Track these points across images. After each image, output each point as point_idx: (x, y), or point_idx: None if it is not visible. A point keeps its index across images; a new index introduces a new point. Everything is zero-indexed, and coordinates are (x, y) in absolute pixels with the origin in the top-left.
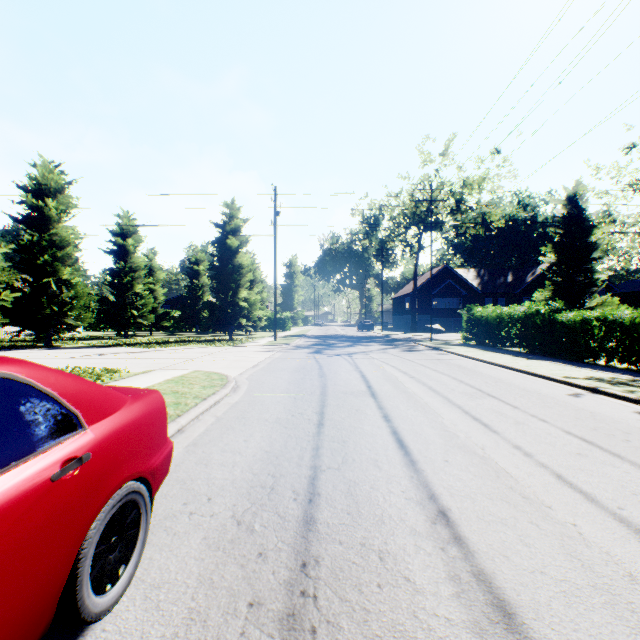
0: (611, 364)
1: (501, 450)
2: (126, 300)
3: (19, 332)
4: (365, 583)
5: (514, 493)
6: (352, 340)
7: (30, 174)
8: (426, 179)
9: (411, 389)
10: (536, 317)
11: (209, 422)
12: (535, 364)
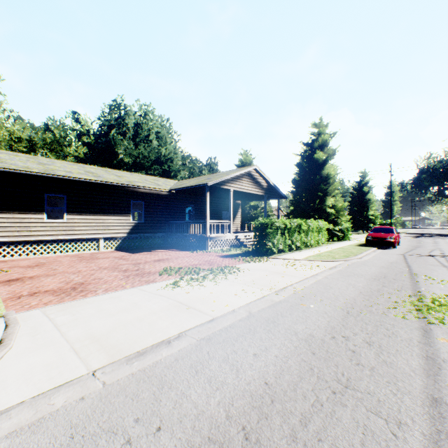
0: None
1: None
2: None
3: None
4: (423, 247)
5: None
6: (439, 235)
7: (295, 178)
8: None
9: None
10: None
11: None
12: None
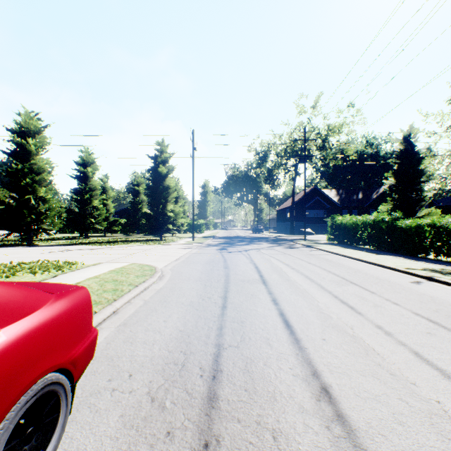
0: (438, 258)
1: (366, 330)
2: (86, 211)
3: (8, 234)
4: None
5: (382, 370)
6: (248, 240)
7: (16, 120)
8: (301, 125)
9: (292, 278)
10: (382, 223)
11: (138, 305)
12: (383, 258)
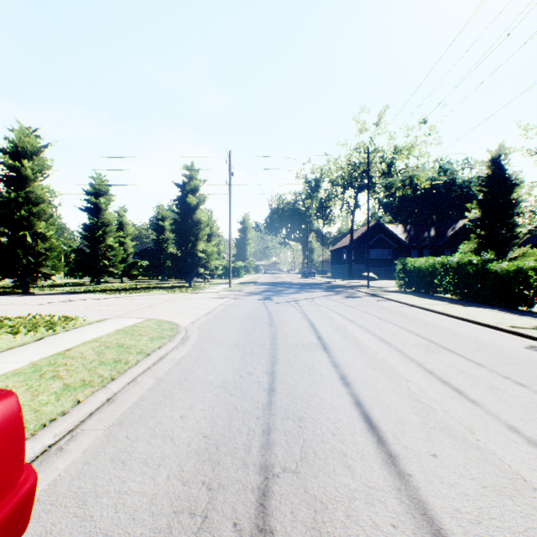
0: None
1: (496, 435)
2: (99, 251)
3: None
4: None
5: None
6: (297, 287)
7: (8, 138)
8: (362, 146)
9: (362, 341)
10: (469, 267)
11: (147, 386)
12: (474, 312)
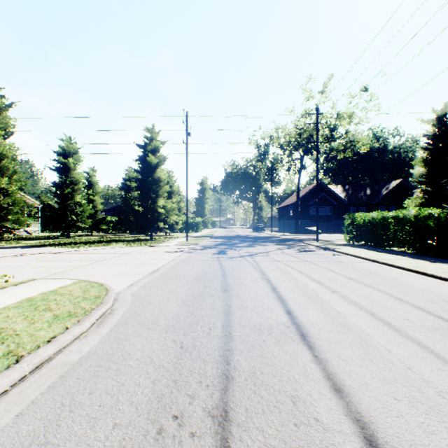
0: None
1: None
2: (68, 207)
3: None
4: None
5: None
6: (250, 240)
7: None
8: (308, 112)
9: (350, 319)
10: (430, 220)
11: None
12: None
